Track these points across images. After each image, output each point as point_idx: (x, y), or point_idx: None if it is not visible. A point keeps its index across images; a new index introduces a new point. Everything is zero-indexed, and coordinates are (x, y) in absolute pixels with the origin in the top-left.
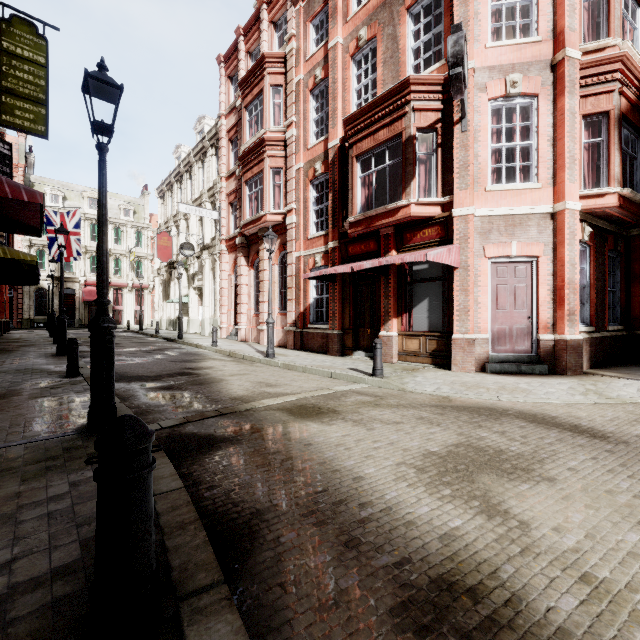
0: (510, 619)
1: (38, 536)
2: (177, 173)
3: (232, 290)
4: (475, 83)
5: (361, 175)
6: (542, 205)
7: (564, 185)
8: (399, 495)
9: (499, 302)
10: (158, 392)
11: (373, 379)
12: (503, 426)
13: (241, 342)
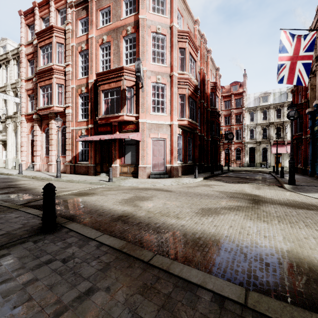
0: (132, 217)
1: (3, 226)
2: None
3: (29, 143)
4: (147, 75)
5: (104, 99)
6: (167, 121)
7: (173, 116)
8: (113, 207)
9: (154, 153)
10: (2, 195)
11: (108, 183)
12: (147, 192)
13: (37, 171)
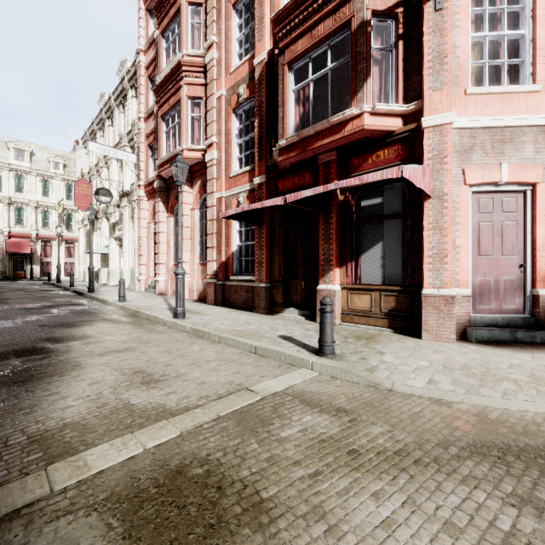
0: None
1: None
2: (99, 120)
3: (151, 239)
4: None
5: (294, 87)
6: (541, 114)
7: None
8: None
9: (482, 245)
10: None
11: (322, 363)
12: None
13: (158, 296)
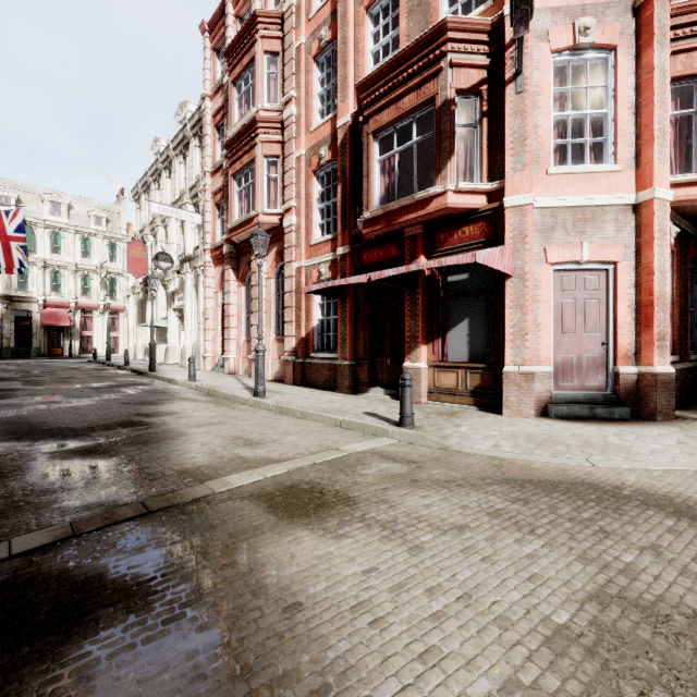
0: None
1: None
2: (154, 171)
3: (219, 311)
4: (533, 29)
5: (380, 157)
6: (622, 194)
7: (652, 166)
8: None
9: (564, 323)
10: (67, 460)
11: (401, 431)
12: (642, 530)
13: (228, 375)
